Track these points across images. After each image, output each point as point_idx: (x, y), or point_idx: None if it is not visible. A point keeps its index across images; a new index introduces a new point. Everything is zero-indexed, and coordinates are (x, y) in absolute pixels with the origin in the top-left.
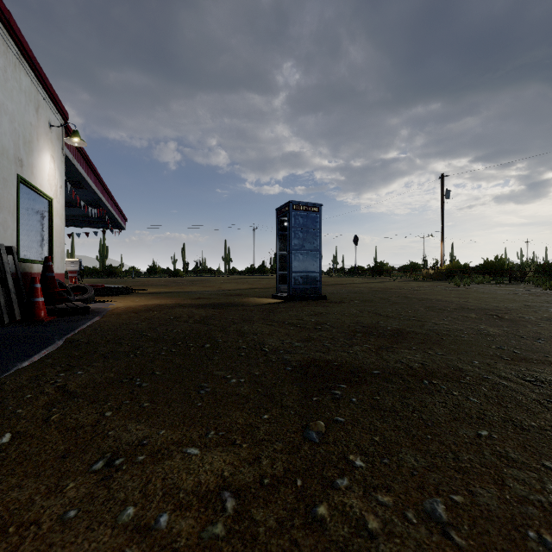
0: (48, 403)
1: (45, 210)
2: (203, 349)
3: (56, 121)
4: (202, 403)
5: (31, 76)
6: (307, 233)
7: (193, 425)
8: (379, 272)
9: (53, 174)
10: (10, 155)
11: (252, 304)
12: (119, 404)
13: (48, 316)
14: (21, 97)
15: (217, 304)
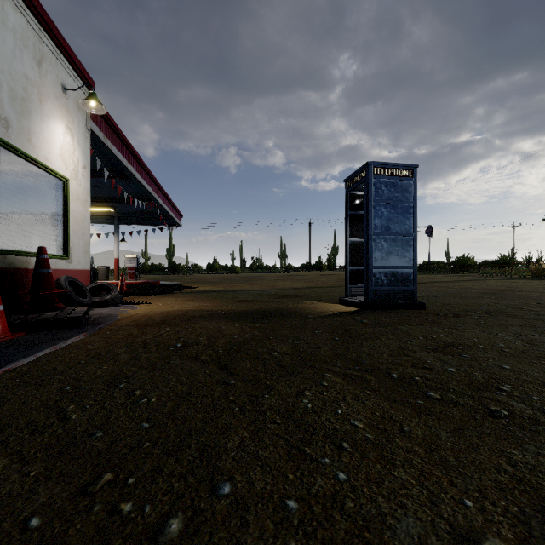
0: None
1: (57, 191)
2: None
3: (76, 87)
4: None
5: (27, 15)
6: (394, 209)
7: None
8: (462, 267)
9: (71, 150)
10: None
11: (312, 313)
12: None
13: (9, 334)
14: (7, 36)
15: (264, 311)
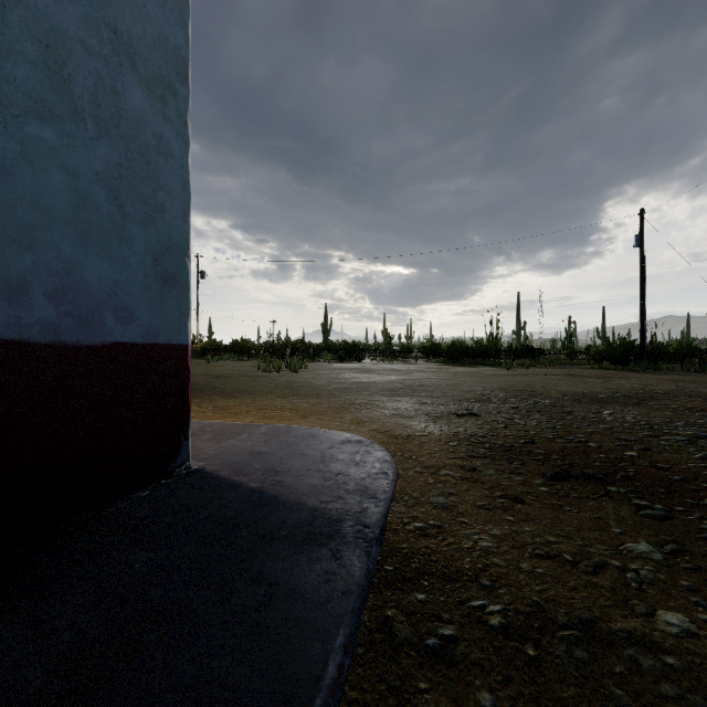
0: None
1: None
2: None
3: None
4: None
5: None
6: None
7: None
8: None
9: None
10: None
11: None
12: None
13: None
14: None
15: None
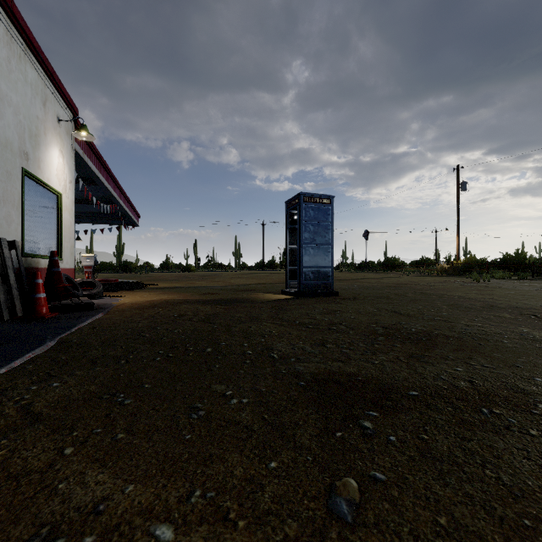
0: (2, 430)
1: (53, 204)
2: (204, 354)
3: (65, 116)
4: (191, 435)
5: (38, 69)
6: (318, 226)
7: (174, 476)
8: (391, 267)
9: (62, 169)
10: (15, 148)
11: (260, 300)
12: (87, 434)
13: (50, 313)
14: (27, 90)
15: (225, 299)
